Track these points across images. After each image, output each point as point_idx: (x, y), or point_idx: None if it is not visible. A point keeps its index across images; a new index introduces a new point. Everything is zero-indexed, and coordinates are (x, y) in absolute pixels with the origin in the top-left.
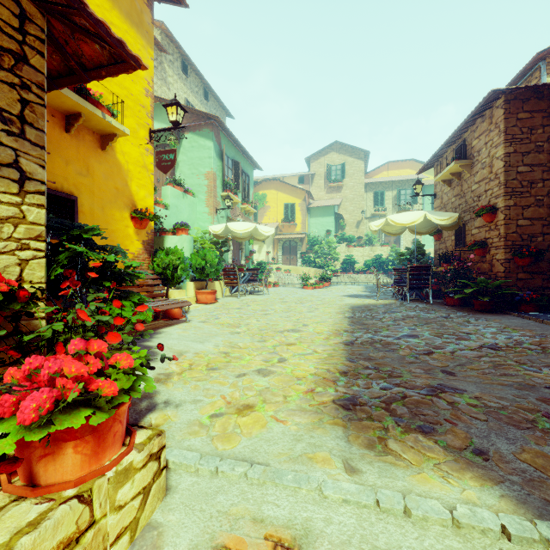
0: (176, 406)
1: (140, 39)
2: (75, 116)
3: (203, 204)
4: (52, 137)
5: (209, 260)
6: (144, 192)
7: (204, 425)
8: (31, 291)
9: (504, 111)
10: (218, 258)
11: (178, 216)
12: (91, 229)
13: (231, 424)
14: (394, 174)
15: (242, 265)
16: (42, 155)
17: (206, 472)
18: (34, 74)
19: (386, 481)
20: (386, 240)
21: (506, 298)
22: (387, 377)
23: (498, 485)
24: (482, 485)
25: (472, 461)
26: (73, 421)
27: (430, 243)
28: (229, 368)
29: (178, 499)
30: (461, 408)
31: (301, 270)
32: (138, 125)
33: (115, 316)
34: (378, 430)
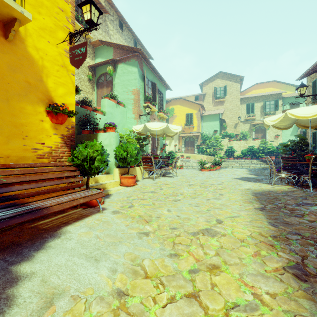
0: None
1: None
2: None
3: (130, 112)
4: None
5: (129, 152)
6: (64, 90)
7: None
8: None
9: None
10: (137, 149)
11: (112, 120)
12: None
13: None
14: (261, 92)
15: (157, 155)
16: None
17: None
18: None
19: None
20: (255, 136)
21: None
22: None
23: None
24: None
25: None
26: None
27: (288, 137)
28: None
29: None
30: None
31: (197, 156)
32: (56, 25)
33: None
34: None
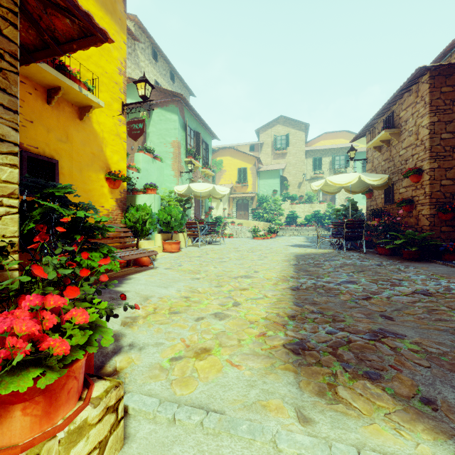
0: (140, 349)
1: (114, 25)
2: (55, 89)
3: (169, 168)
4: (35, 108)
5: (174, 215)
6: (117, 157)
7: (164, 369)
8: (4, 245)
9: (429, 85)
10: (182, 213)
11: (148, 178)
12: (63, 188)
13: (189, 367)
14: (330, 143)
15: (202, 220)
16: (15, 119)
17: (164, 419)
18: (7, 43)
19: (339, 433)
20: (323, 198)
21: (431, 248)
22: (331, 321)
23: (452, 439)
24: (435, 438)
25: (421, 410)
26: (20, 384)
27: (360, 201)
28: (189, 311)
29: (135, 449)
30: (403, 354)
31: (252, 223)
32: (112, 99)
33: (86, 266)
34: (327, 376)
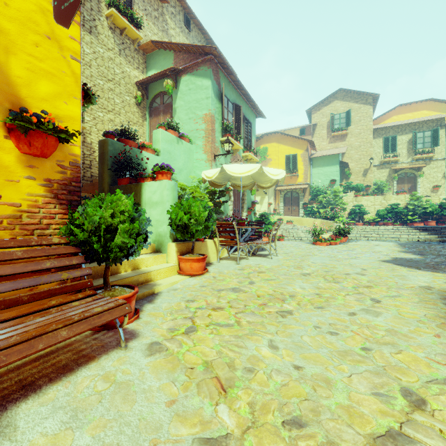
0: None
1: None
2: None
3: (200, 151)
4: None
5: (193, 214)
6: (52, 88)
7: None
8: None
9: None
10: (208, 210)
11: (171, 164)
12: None
13: None
14: (407, 118)
15: (243, 219)
16: None
17: None
18: None
19: None
20: (398, 188)
21: None
22: None
23: None
24: None
25: None
26: None
27: None
28: None
29: None
30: None
31: (304, 221)
32: None
33: None
34: None
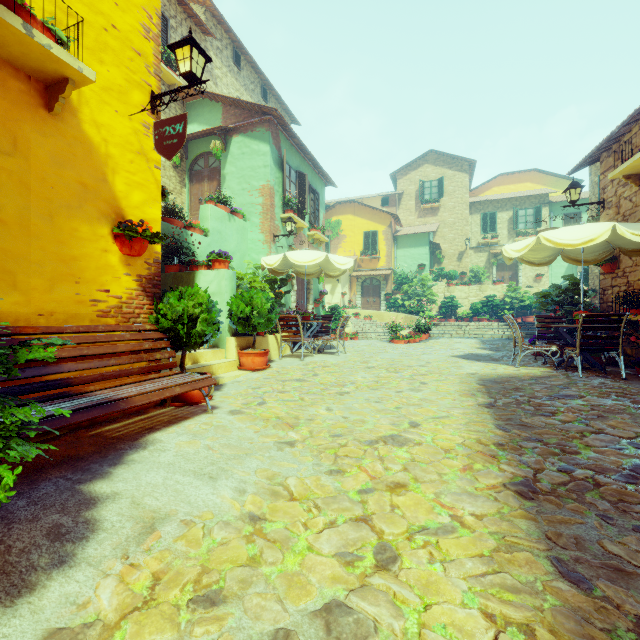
0: None
1: None
2: None
3: (256, 230)
4: None
5: (256, 306)
6: (141, 196)
7: None
8: None
9: None
10: (271, 302)
11: (222, 246)
12: None
13: None
14: (509, 190)
15: (308, 312)
16: None
17: None
18: None
19: None
20: (498, 276)
21: None
22: None
23: None
24: None
25: None
26: None
27: (560, 280)
28: (252, 594)
29: None
30: None
31: (386, 316)
32: (129, 82)
33: None
34: None
